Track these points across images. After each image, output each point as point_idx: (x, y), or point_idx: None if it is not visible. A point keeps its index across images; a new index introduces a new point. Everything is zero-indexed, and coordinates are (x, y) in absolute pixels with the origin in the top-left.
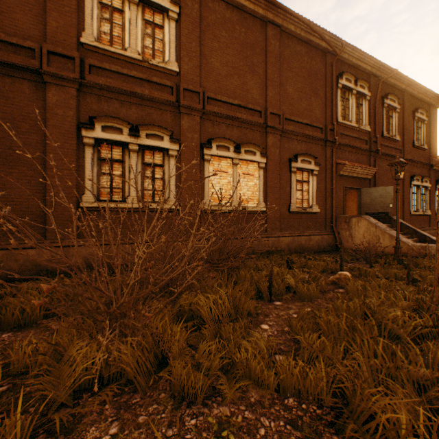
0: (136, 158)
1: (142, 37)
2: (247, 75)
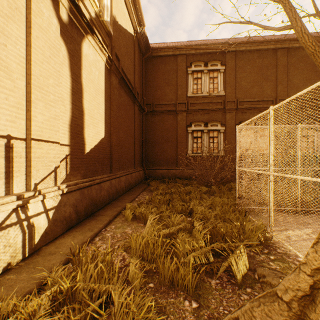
0: (206, 135)
1: (208, 85)
2: (263, 83)
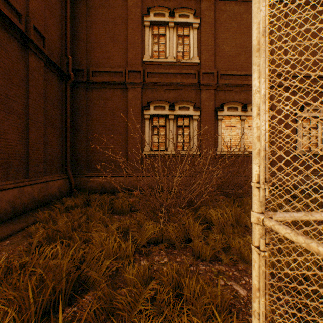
0: (172, 123)
1: (176, 47)
2: None
